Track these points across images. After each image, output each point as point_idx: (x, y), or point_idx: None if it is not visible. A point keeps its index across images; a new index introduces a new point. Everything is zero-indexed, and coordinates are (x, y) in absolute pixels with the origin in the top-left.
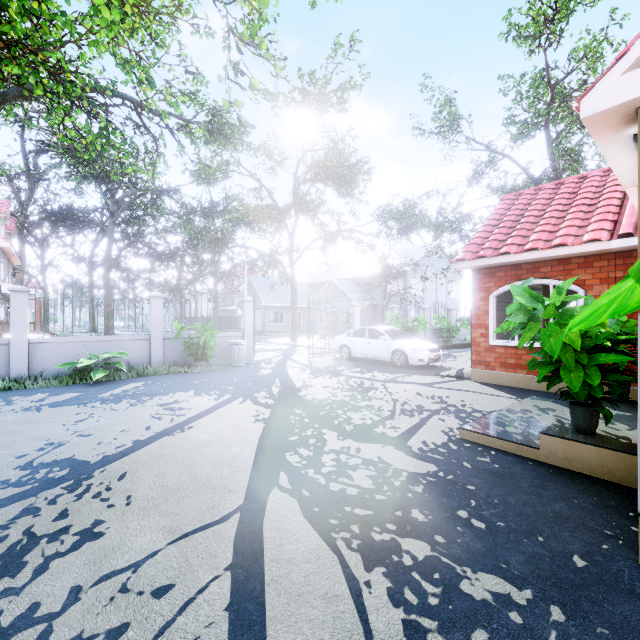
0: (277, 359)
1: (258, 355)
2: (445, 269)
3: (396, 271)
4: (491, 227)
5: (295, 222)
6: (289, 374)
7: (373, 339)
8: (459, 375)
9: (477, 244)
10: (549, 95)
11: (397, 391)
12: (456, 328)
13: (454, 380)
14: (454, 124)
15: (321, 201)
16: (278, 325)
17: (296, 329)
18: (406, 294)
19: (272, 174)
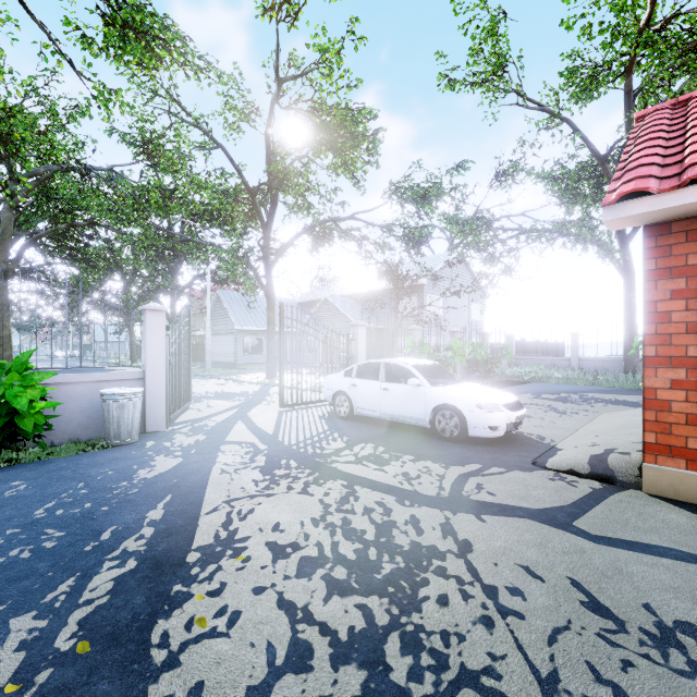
0: (221, 418)
1: (195, 408)
2: (477, 280)
3: (411, 283)
4: (665, 141)
5: (271, 207)
6: (211, 474)
7: (394, 383)
8: (602, 473)
9: (657, 165)
10: (646, 13)
11: (510, 579)
12: (497, 359)
13: (602, 491)
14: (501, 64)
15: (308, 173)
16: (256, 355)
17: (274, 361)
18: (422, 315)
19: (235, 132)
